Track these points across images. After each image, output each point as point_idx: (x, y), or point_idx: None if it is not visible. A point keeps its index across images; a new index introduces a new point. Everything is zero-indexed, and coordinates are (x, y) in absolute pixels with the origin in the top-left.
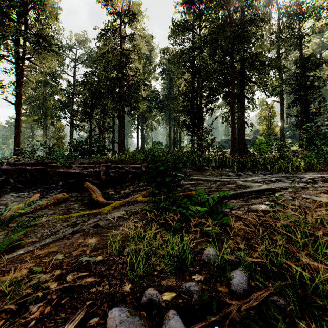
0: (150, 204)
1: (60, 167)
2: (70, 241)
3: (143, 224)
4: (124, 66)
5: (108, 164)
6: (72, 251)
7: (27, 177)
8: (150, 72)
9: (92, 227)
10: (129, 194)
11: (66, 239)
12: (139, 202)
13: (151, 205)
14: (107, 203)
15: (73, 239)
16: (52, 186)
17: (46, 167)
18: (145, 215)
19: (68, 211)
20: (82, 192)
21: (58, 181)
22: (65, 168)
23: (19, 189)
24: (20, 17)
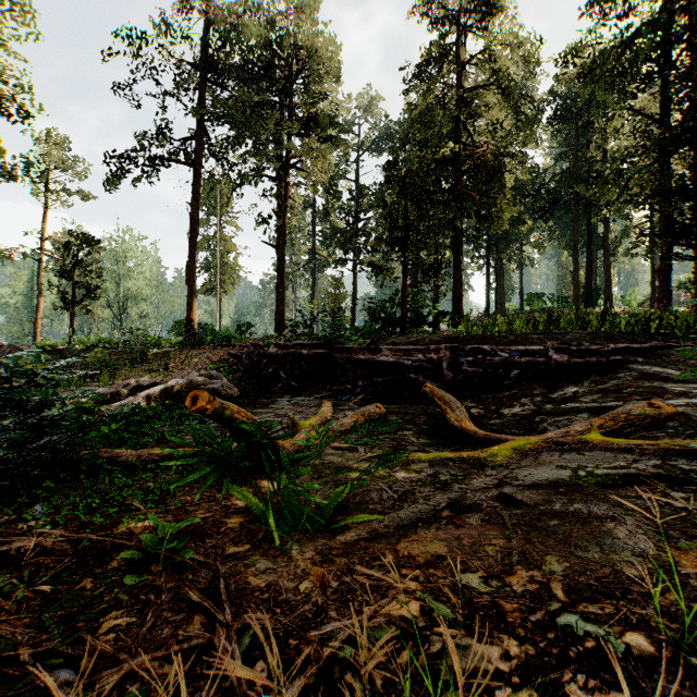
0: (646, 458)
1: (359, 351)
2: (466, 532)
3: (696, 531)
4: (464, 128)
5: (455, 344)
6: (502, 575)
7: (303, 368)
8: (532, 121)
9: (498, 503)
10: (530, 419)
11: (449, 523)
12: (596, 448)
13: (656, 463)
14: (489, 437)
15: (469, 527)
16: (345, 388)
17: (332, 352)
18: (664, 496)
19: (400, 445)
20: (405, 404)
21: (356, 378)
22: (368, 353)
23: (293, 391)
24: (283, 98)
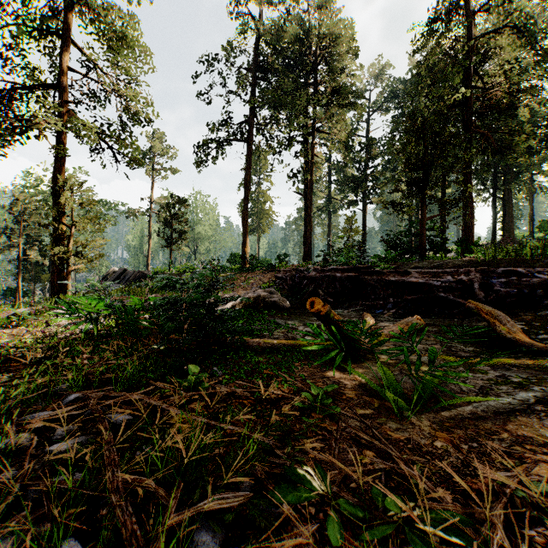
0: None
1: (388, 273)
2: None
3: None
4: (475, 74)
5: (483, 267)
6: None
7: (336, 288)
8: None
9: None
10: None
11: None
12: None
13: None
14: None
15: None
16: (377, 304)
17: (361, 275)
18: None
19: (451, 350)
20: (437, 318)
21: (386, 296)
22: (397, 275)
23: (331, 305)
24: (309, 80)
